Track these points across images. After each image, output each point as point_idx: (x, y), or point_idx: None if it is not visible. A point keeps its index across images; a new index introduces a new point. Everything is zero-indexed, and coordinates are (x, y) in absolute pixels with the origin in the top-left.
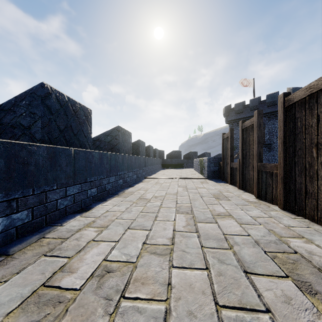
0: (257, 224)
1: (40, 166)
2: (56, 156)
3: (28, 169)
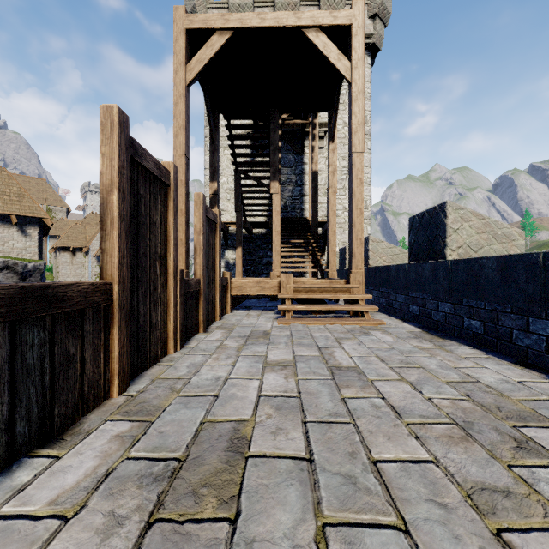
0: (242, 357)
1: (490, 280)
2: (509, 267)
3: (480, 283)
